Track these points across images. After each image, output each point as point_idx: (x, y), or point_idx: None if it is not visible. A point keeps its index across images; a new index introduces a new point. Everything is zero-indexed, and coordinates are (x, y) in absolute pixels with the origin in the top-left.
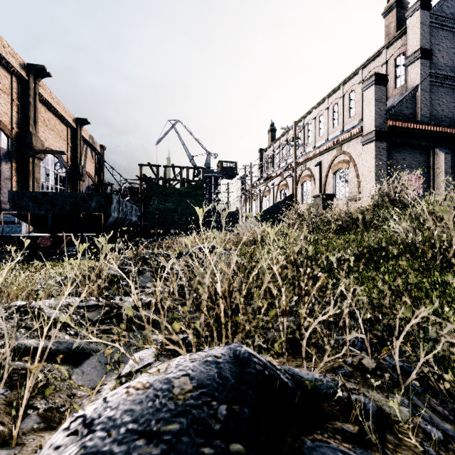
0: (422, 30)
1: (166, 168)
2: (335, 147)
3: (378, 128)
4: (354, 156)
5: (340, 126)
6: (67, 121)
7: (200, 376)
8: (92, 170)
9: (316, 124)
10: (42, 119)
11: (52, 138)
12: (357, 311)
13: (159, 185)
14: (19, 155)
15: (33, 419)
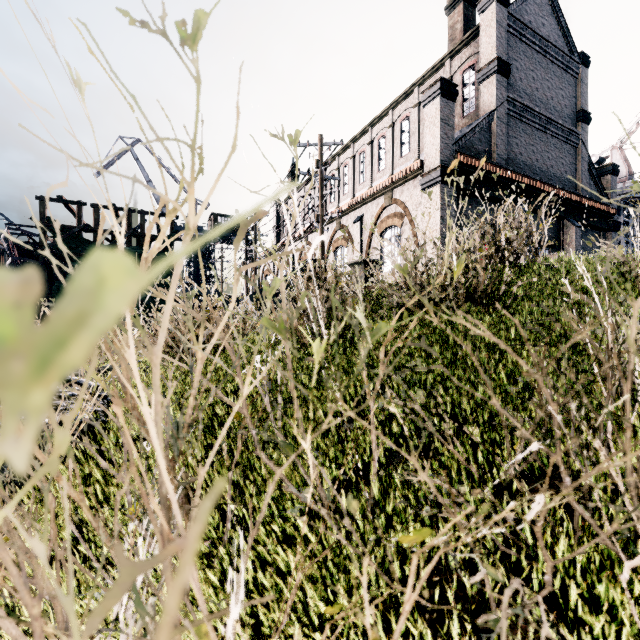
0: (499, 32)
1: (97, 210)
2: (383, 193)
3: (445, 164)
4: (410, 207)
5: (389, 168)
6: None
7: None
8: None
9: (356, 166)
10: None
11: None
12: None
13: (83, 239)
14: None
15: None
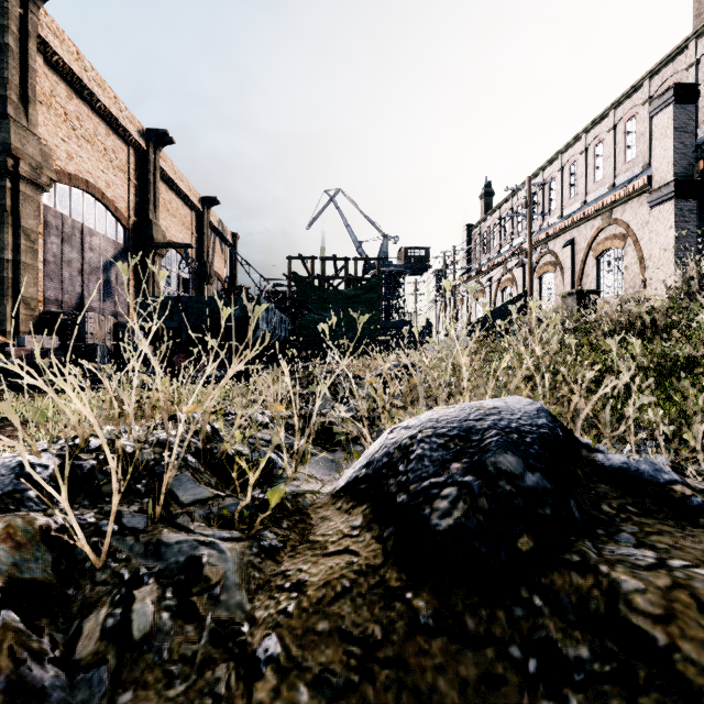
0: None
1: (324, 262)
2: (600, 214)
3: (680, 176)
4: (634, 227)
5: (609, 178)
6: (192, 202)
7: (494, 405)
8: (222, 270)
9: (565, 179)
10: (162, 202)
11: (174, 228)
12: (646, 401)
13: (315, 286)
14: (137, 251)
15: (303, 477)
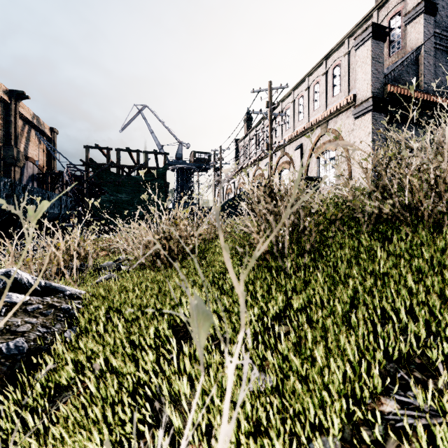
0: None
1: (119, 152)
2: (320, 125)
3: (375, 95)
4: (343, 134)
5: (323, 107)
6: None
7: None
8: (39, 157)
9: (295, 108)
10: None
11: None
12: None
13: (110, 172)
14: None
15: None
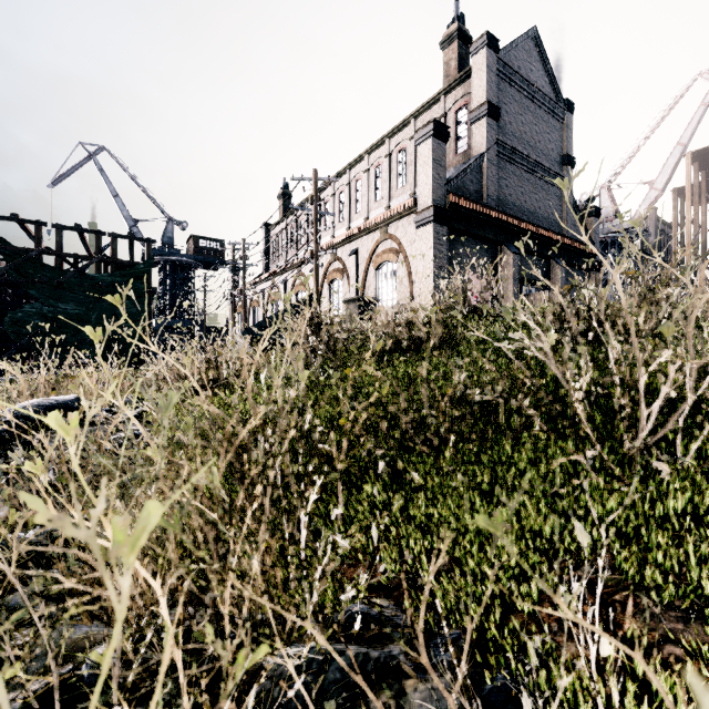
0: (489, 77)
1: (60, 231)
2: (379, 227)
3: (437, 203)
4: (405, 244)
5: (386, 199)
6: None
7: None
8: None
9: (352, 193)
10: None
11: None
12: None
13: (43, 264)
14: None
15: None
